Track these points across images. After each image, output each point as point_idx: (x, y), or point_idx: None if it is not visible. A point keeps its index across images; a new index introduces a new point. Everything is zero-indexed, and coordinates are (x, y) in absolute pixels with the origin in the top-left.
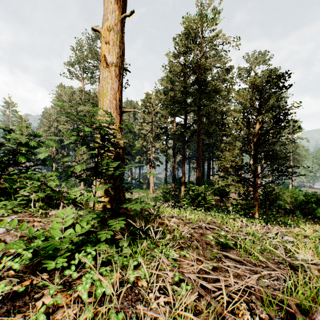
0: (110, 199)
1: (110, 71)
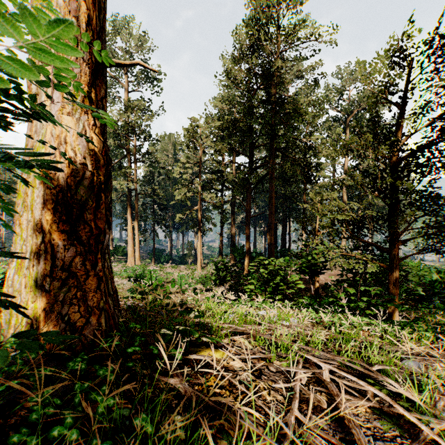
0: (49, 302)
1: None
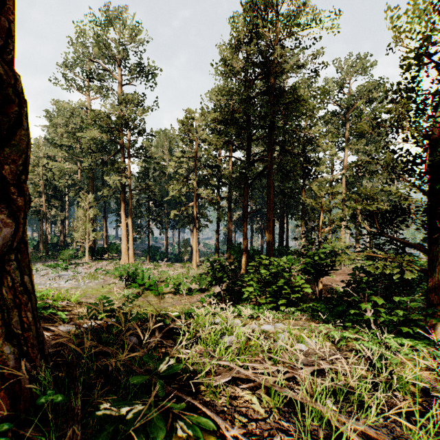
0: None
1: None
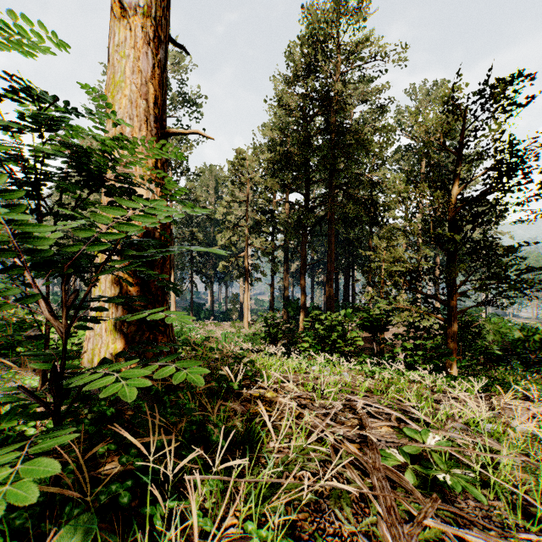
0: (127, 343)
1: (131, 26)
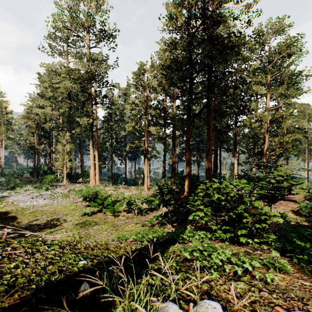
0: None
1: None
